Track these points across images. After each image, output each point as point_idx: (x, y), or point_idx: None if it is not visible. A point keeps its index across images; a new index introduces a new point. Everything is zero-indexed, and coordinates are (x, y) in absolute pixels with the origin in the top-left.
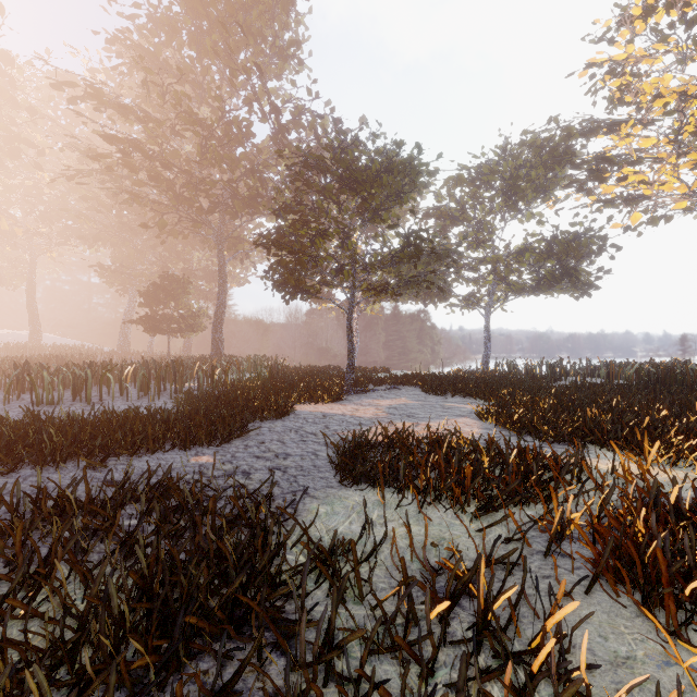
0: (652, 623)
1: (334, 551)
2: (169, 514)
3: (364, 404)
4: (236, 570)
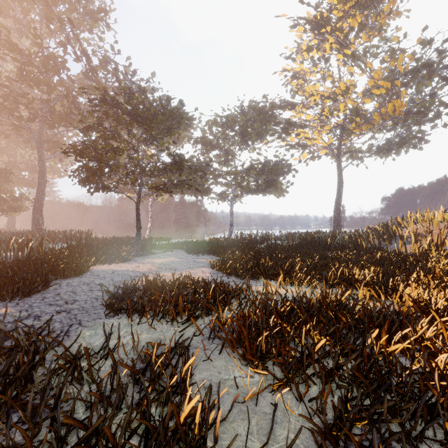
0: (244, 362)
1: (77, 356)
2: None
3: (144, 262)
4: None
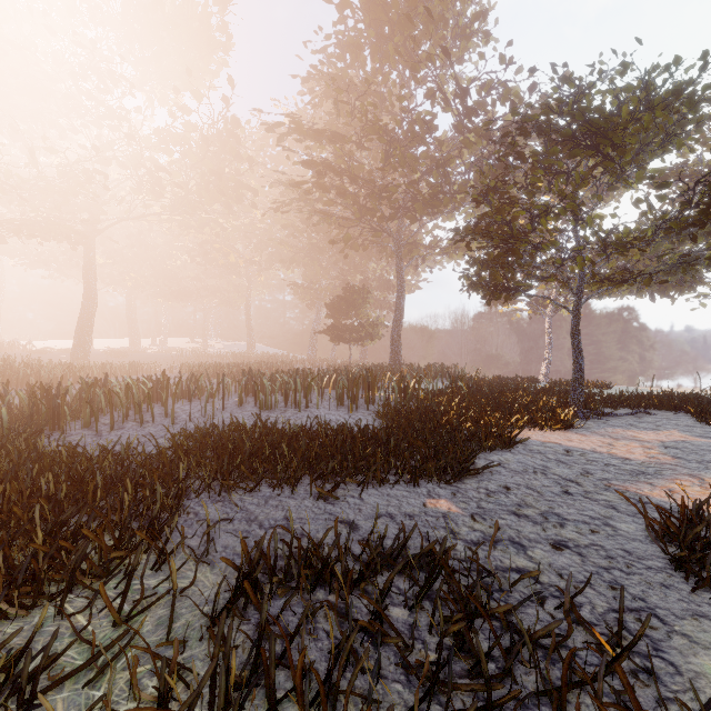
0: None
1: None
2: (467, 633)
3: (614, 436)
4: None
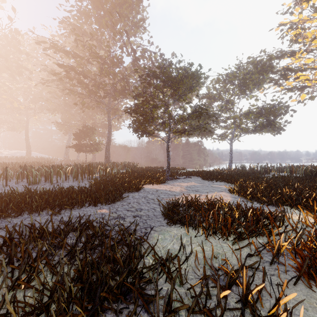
0: None
1: (168, 260)
2: (89, 238)
3: (175, 185)
4: (122, 268)
